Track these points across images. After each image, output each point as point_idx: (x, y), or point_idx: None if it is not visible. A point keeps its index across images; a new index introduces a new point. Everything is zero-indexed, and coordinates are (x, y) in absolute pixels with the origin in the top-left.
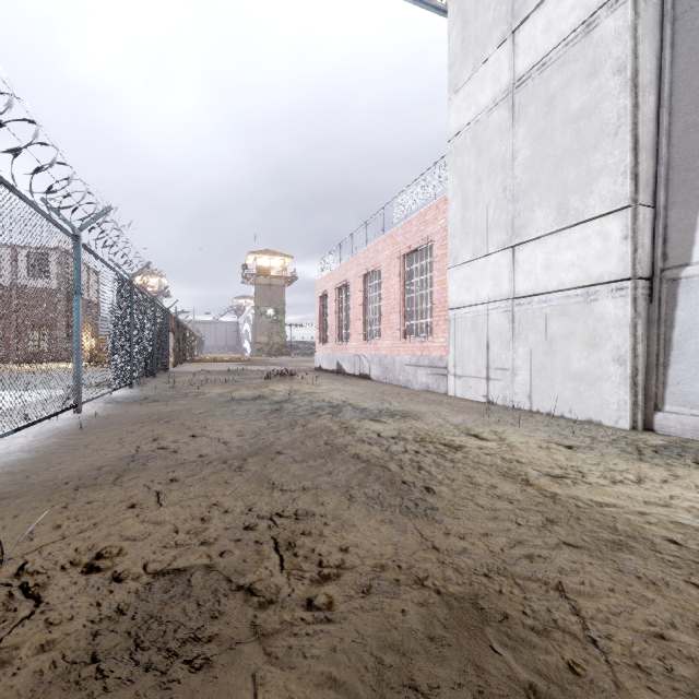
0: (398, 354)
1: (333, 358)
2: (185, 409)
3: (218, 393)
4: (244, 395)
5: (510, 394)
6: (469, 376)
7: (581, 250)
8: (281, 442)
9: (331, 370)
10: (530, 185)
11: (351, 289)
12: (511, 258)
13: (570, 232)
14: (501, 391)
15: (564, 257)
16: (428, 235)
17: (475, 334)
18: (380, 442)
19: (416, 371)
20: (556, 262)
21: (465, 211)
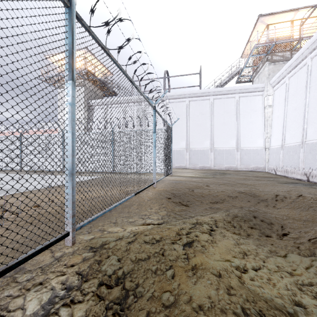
0: None
1: None
2: None
3: None
4: None
5: None
6: None
7: None
8: None
9: None
10: None
11: None
12: None
13: None
14: None
15: None
16: None
17: None
18: None
19: None
20: None
21: None
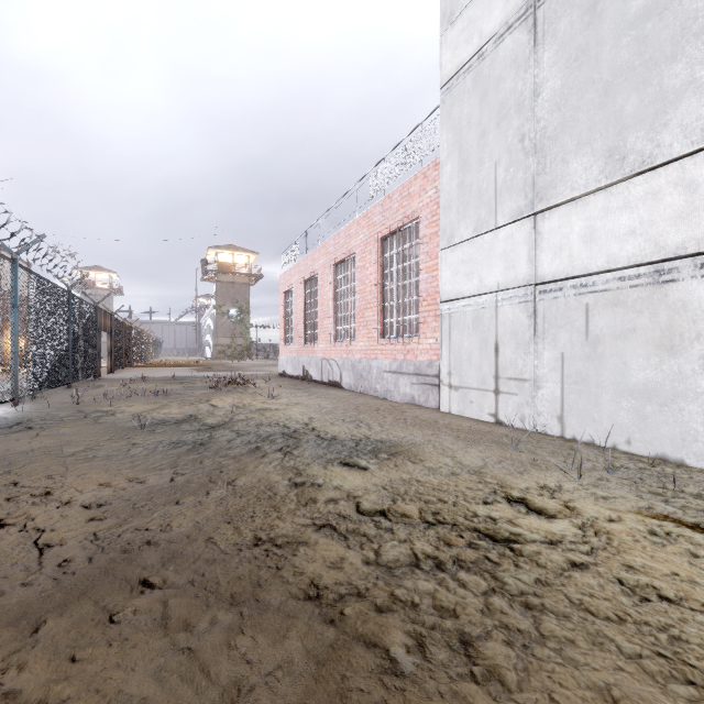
0: (374, 358)
1: (299, 363)
2: (56, 445)
3: (135, 413)
4: (168, 416)
5: (530, 414)
6: (469, 387)
7: (647, 210)
8: (165, 541)
9: (296, 376)
10: (561, 127)
11: (318, 283)
12: (532, 230)
13: (628, 185)
14: (517, 409)
15: (616, 222)
16: (413, 211)
17: (478, 333)
18: (363, 533)
19: (398, 380)
20: (603, 231)
21: (464, 174)
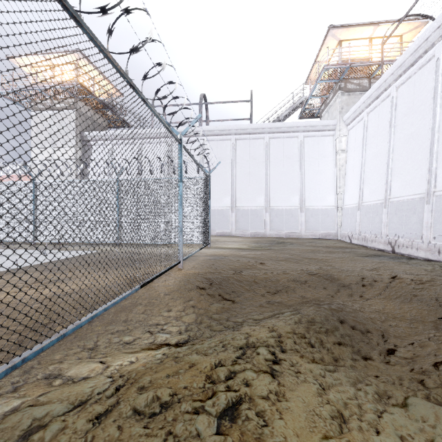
0: None
1: None
2: None
3: None
4: None
5: None
6: None
7: None
8: None
9: None
10: None
11: None
12: None
13: None
14: None
15: None
16: None
17: None
18: None
19: None
20: None
21: None
